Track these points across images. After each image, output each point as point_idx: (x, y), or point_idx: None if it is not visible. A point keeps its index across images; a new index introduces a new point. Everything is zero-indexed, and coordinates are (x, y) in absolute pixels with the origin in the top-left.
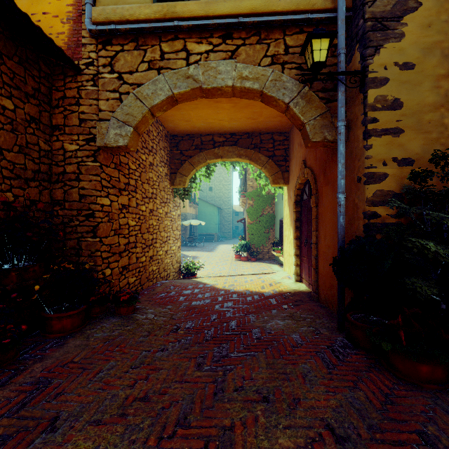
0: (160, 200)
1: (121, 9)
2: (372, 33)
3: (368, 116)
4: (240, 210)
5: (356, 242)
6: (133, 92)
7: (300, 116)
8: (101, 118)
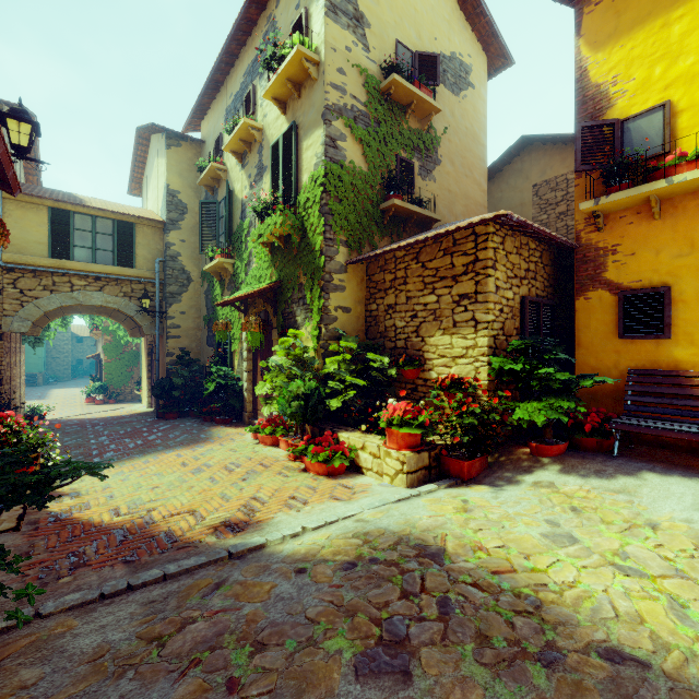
0: (17, 351)
1: (26, 258)
2: (169, 298)
3: (168, 331)
4: (86, 335)
5: (160, 380)
6: (33, 303)
7: (140, 323)
8: (6, 315)
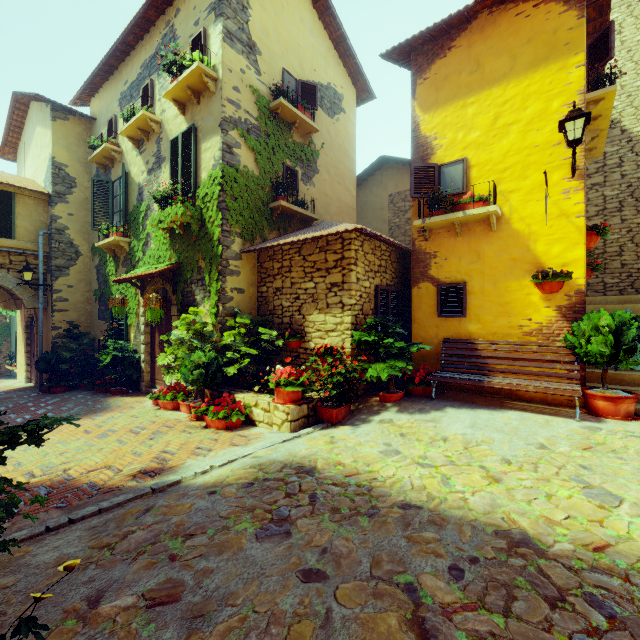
0: None
1: None
2: (55, 271)
3: (53, 304)
4: None
5: (44, 354)
6: None
7: (20, 295)
8: None
